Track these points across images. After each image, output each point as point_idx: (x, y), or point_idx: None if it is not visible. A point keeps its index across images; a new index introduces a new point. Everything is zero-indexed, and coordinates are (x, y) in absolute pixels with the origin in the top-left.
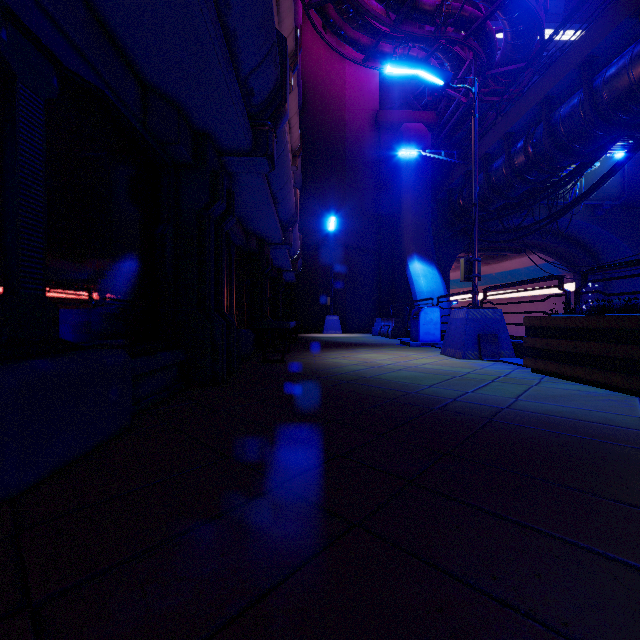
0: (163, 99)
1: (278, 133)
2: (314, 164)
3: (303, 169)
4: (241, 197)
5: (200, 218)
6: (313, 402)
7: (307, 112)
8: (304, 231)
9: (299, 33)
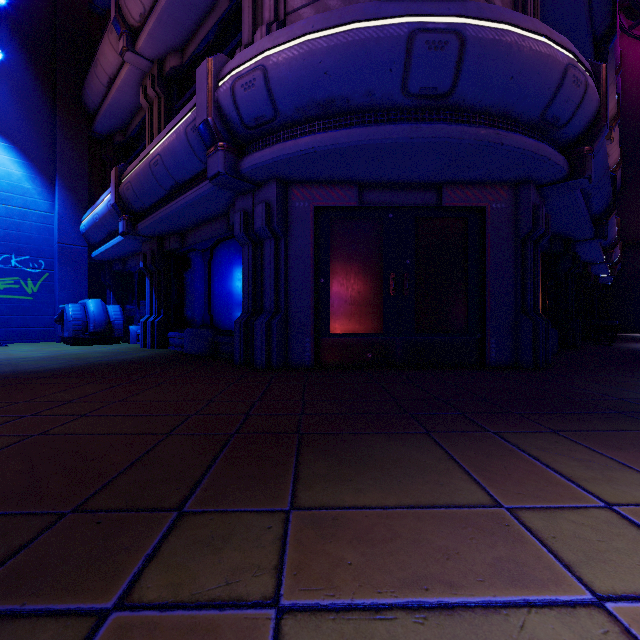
0: (556, 237)
1: (609, 220)
2: (637, 160)
3: (622, 169)
4: (578, 250)
5: (565, 275)
6: (635, 354)
7: (627, 110)
8: (623, 231)
9: (618, 60)
